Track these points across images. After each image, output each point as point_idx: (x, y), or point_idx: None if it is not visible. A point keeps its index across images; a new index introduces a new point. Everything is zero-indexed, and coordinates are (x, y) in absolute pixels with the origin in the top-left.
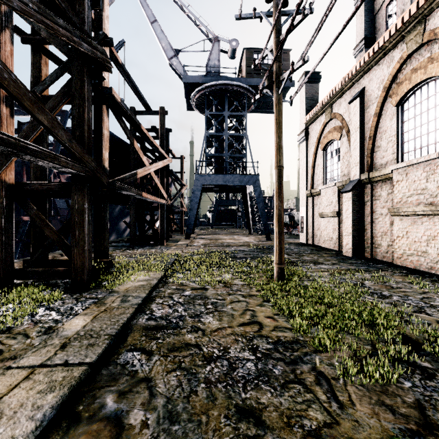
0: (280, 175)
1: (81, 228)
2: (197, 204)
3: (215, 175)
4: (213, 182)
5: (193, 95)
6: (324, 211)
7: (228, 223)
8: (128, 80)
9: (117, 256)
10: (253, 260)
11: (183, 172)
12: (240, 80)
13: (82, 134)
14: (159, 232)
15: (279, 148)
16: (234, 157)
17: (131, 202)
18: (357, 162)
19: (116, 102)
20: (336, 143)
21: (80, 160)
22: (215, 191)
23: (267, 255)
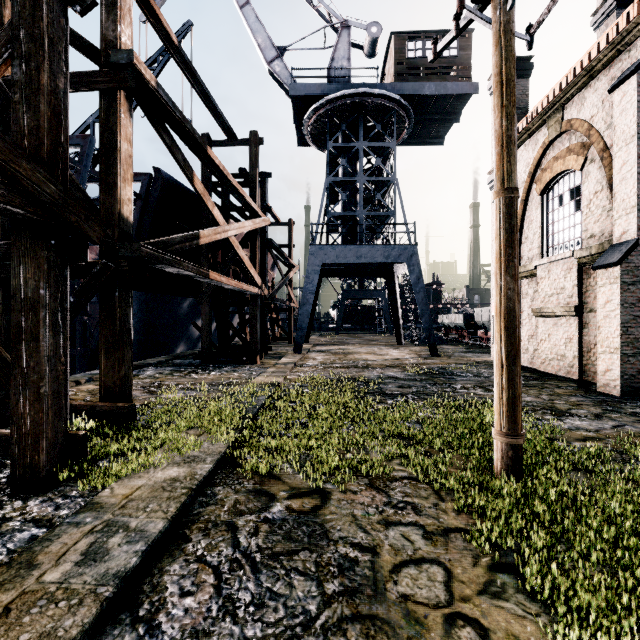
0: (510, 211)
1: (32, 344)
2: (313, 294)
3: (343, 248)
4: (340, 259)
5: (307, 117)
6: (544, 306)
7: (361, 326)
8: (193, 80)
9: (169, 387)
10: (419, 401)
11: (292, 246)
12: (385, 87)
13: (35, 123)
14: (249, 341)
15: (508, 144)
16: (374, 217)
17: (203, 291)
18: (631, 206)
19: (148, 87)
20: (571, 178)
21: (1, 172)
22: (343, 274)
23: (444, 389)
